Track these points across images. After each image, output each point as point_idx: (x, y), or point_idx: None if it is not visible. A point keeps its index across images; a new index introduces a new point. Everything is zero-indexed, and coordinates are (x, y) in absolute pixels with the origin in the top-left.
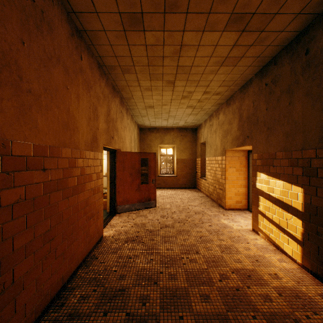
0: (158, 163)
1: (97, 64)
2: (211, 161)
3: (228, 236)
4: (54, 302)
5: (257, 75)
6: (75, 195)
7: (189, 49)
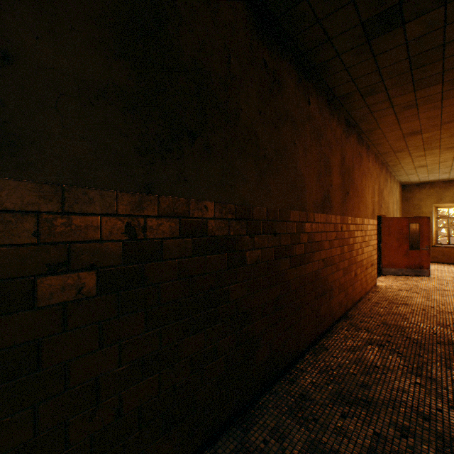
0: (431, 229)
1: (373, 156)
2: None
3: None
4: (363, 298)
5: None
6: (367, 247)
7: None
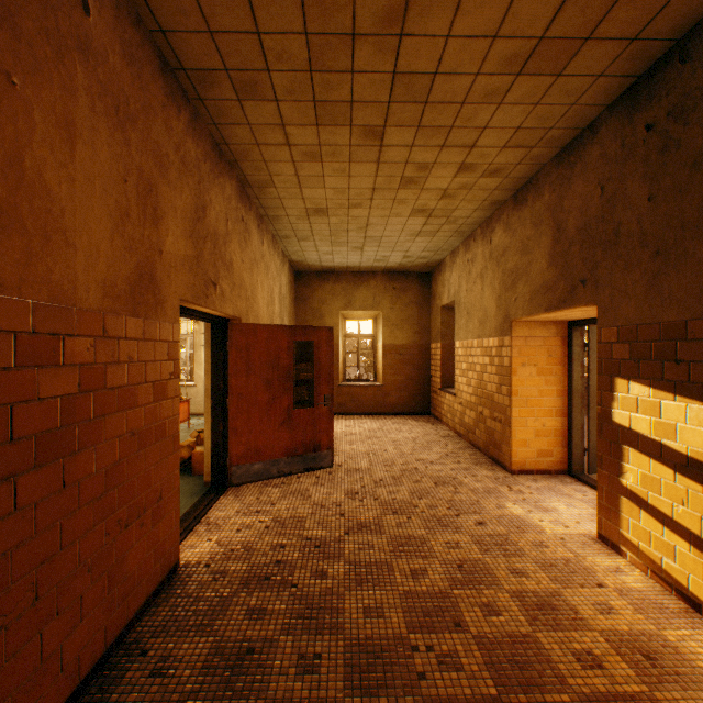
0: (339, 355)
1: (155, 57)
2: (469, 349)
3: (538, 562)
4: None
5: (617, 108)
6: (56, 461)
7: (432, 5)
